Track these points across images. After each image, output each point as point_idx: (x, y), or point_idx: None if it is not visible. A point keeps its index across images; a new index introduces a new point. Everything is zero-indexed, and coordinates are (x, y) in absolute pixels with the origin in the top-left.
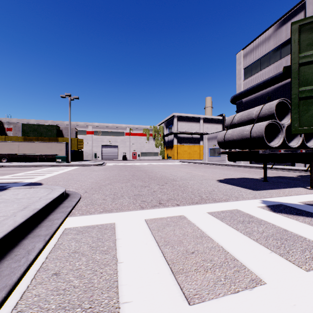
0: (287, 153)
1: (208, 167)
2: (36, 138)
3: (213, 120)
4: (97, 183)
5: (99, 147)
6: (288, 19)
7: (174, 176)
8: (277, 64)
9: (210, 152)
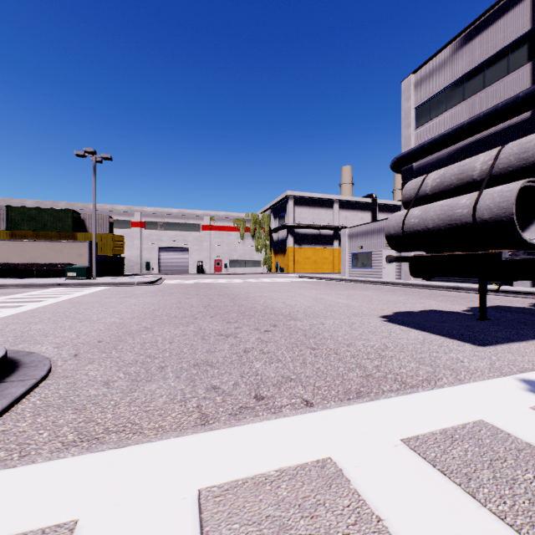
0: None
1: (352, 288)
2: (34, 234)
3: (357, 205)
4: (120, 326)
5: (153, 251)
6: (500, 13)
7: (291, 307)
8: (478, 98)
9: (352, 260)
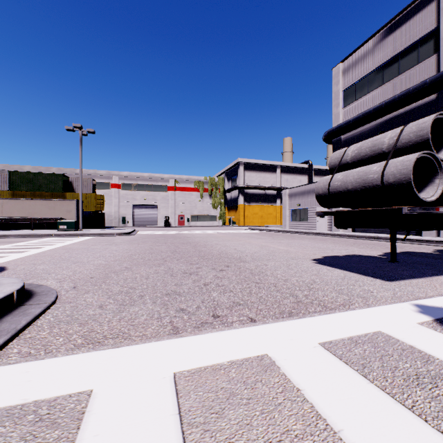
0: (442, 213)
1: (291, 238)
2: (31, 194)
3: (296, 169)
4: (106, 266)
5: (128, 207)
6: (412, 14)
7: (241, 252)
8: (394, 83)
9: (292, 215)
